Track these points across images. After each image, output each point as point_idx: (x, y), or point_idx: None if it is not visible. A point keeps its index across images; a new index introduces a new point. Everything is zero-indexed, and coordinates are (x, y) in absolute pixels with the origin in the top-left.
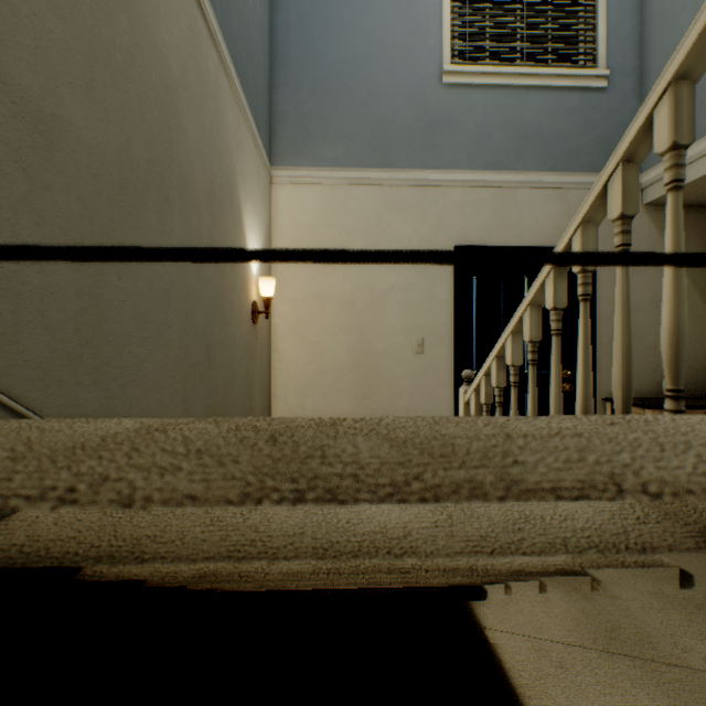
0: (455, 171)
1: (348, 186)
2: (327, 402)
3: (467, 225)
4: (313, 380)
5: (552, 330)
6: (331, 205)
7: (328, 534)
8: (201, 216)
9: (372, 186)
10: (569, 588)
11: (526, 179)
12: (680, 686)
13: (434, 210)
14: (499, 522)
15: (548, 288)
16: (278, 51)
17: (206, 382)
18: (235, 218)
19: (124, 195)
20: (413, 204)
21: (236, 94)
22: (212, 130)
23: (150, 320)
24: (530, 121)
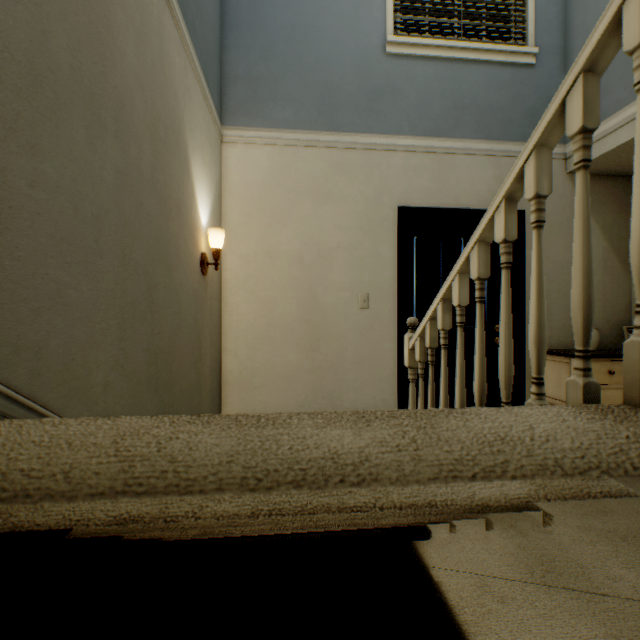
0: (397, 136)
1: (296, 148)
2: (276, 354)
3: (409, 188)
4: (263, 333)
5: (501, 263)
6: (280, 165)
7: (264, 462)
8: (141, 150)
9: (320, 148)
10: (506, 525)
11: (463, 146)
12: (614, 615)
13: (378, 172)
14: (472, 444)
15: (498, 221)
16: (229, 14)
17: (148, 324)
18: (182, 164)
19: (37, 94)
20: (358, 166)
21: (183, 39)
22: (155, 65)
23: (75, 244)
24: (466, 93)
